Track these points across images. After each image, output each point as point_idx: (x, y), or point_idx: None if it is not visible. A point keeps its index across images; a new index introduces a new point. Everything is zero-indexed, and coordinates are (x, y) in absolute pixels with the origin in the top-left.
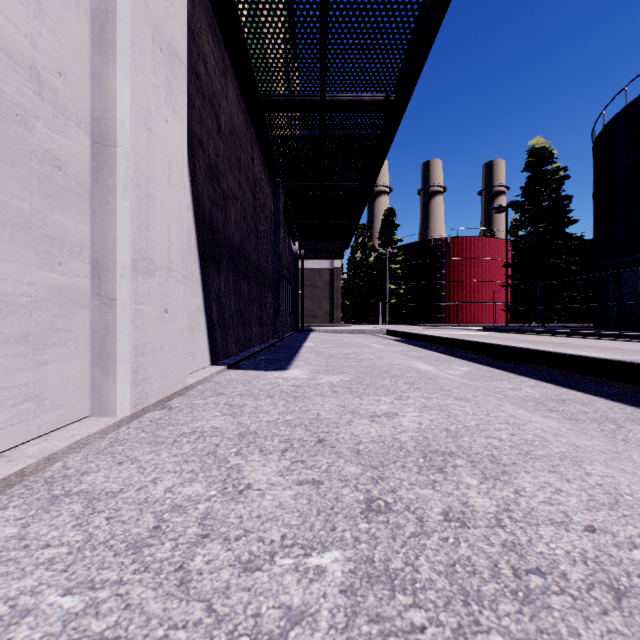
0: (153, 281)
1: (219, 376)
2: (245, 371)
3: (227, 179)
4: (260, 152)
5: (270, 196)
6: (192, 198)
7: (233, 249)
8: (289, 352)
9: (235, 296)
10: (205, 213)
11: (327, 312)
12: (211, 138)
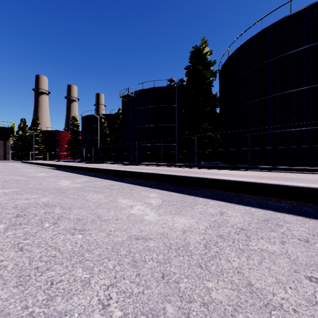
0: None
1: None
2: None
3: None
4: None
5: None
6: None
7: None
8: None
9: None
10: None
11: (2, 155)
12: None
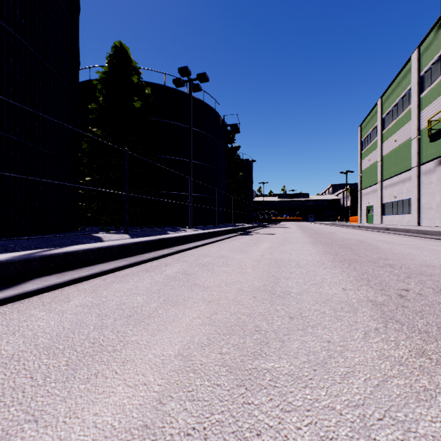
0: None
1: None
2: None
3: None
4: None
5: None
6: None
7: None
8: None
9: None
10: None
11: None
12: None
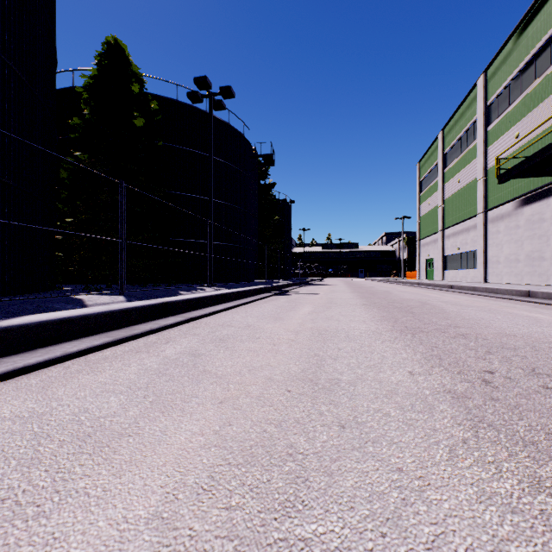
0: None
1: None
2: None
3: None
4: None
5: None
6: None
7: None
8: None
9: None
10: None
11: None
12: None
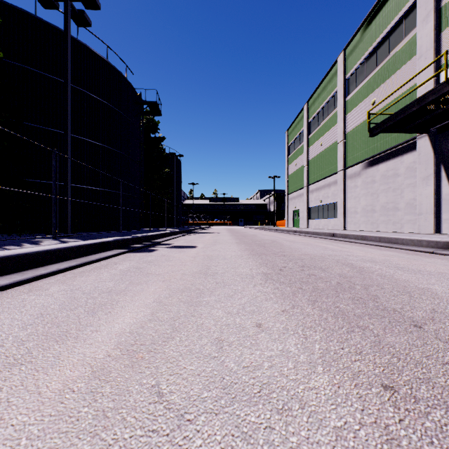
0: (422, 216)
1: None
2: None
3: None
4: None
5: None
6: None
7: None
8: None
9: None
10: None
11: None
12: None
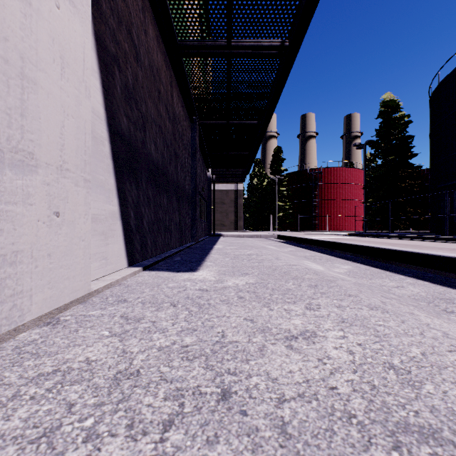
0: (34, 179)
1: (132, 278)
2: (158, 272)
3: (146, 104)
4: (179, 92)
5: (188, 129)
6: (105, 110)
7: (152, 166)
8: (201, 253)
9: (154, 206)
10: (121, 128)
11: (232, 222)
12: (128, 62)
